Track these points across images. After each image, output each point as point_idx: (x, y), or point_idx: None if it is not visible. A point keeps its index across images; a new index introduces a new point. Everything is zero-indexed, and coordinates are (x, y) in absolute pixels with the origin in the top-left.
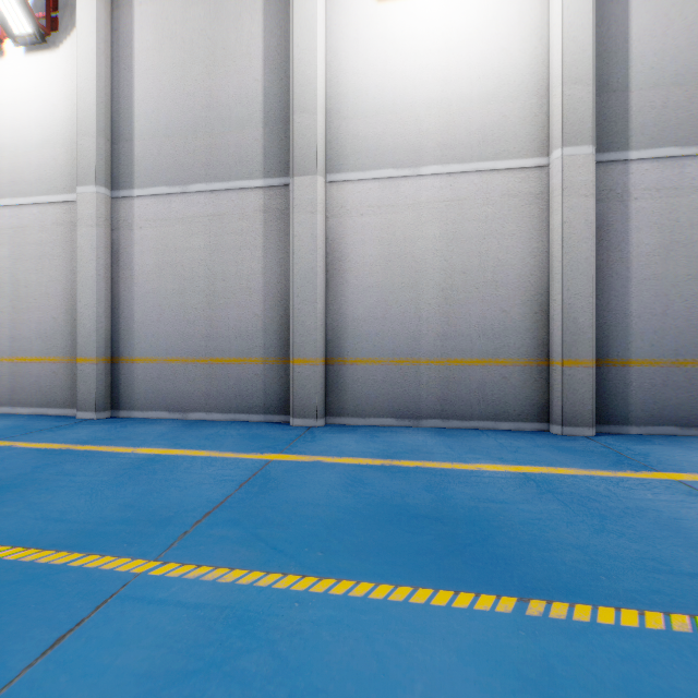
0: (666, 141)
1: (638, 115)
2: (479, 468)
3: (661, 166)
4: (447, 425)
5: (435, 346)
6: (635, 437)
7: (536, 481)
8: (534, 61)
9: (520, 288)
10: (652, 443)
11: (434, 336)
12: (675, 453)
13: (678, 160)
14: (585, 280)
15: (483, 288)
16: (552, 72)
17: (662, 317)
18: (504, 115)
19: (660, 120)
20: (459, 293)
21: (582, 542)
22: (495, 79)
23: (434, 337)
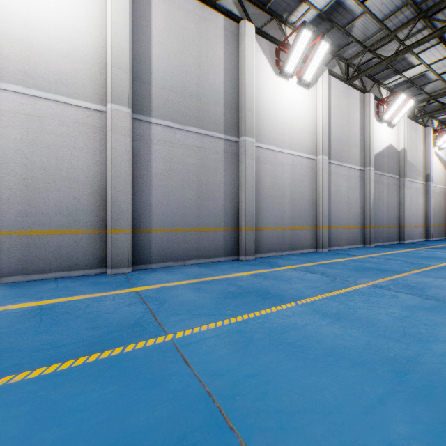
0: (169, 118)
1: (156, 100)
2: (7, 308)
3: (166, 130)
4: (29, 279)
5: (17, 221)
6: (151, 270)
7: (43, 309)
8: (97, 44)
9: (88, 184)
10: (155, 272)
11: (16, 213)
12: (159, 275)
13: (174, 129)
14: (125, 184)
15: (60, 181)
16: (107, 56)
17: (167, 207)
18: (76, 69)
19: (166, 106)
20: (40, 183)
21: (12, 345)
22: (69, 43)
23: (16, 214)
